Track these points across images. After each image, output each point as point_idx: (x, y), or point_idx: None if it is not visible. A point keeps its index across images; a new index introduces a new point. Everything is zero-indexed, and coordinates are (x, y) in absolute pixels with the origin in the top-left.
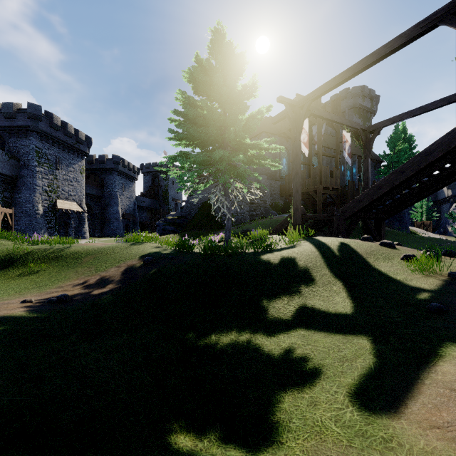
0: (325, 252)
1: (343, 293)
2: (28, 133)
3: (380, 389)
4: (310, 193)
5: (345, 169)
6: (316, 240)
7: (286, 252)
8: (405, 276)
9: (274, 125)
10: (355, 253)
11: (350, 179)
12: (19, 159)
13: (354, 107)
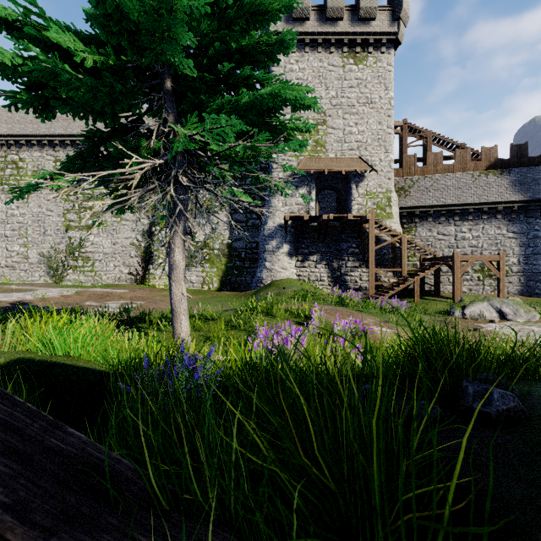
0: None
1: None
2: None
3: None
4: None
5: None
6: None
7: None
8: None
9: None
10: None
11: None
12: None
13: None
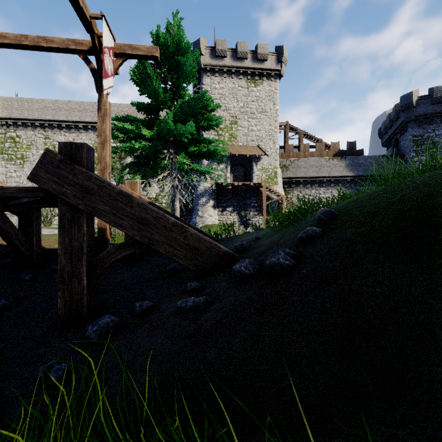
0: None
1: None
2: (407, 126)
3: None
4: None
5: None
6: None
7: None
8: None
9: None
10: None
11: None
12: (404, 155)
13: None
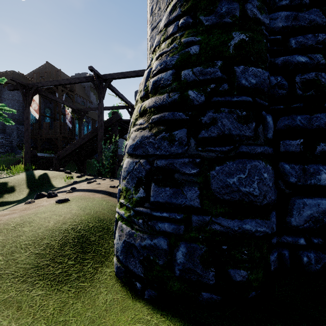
0: (30, 178)
1: (26, 193)
2: None
3: (3, 210)
4: (53, 139)
5: (83, 125)
6: (32, 172)
7: (3, 179)
8: (58, 184)
9: (22, 80)
10: (47, 177)
11: (87, 132)
12: None
13: (91, 86)
